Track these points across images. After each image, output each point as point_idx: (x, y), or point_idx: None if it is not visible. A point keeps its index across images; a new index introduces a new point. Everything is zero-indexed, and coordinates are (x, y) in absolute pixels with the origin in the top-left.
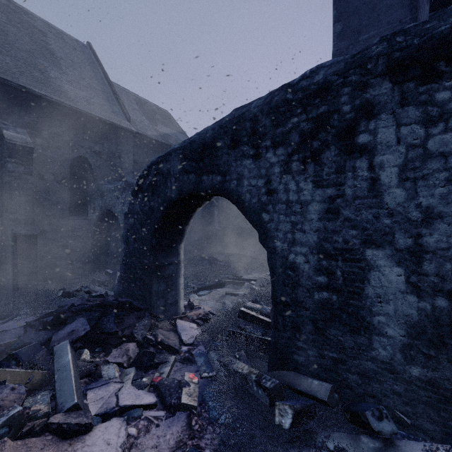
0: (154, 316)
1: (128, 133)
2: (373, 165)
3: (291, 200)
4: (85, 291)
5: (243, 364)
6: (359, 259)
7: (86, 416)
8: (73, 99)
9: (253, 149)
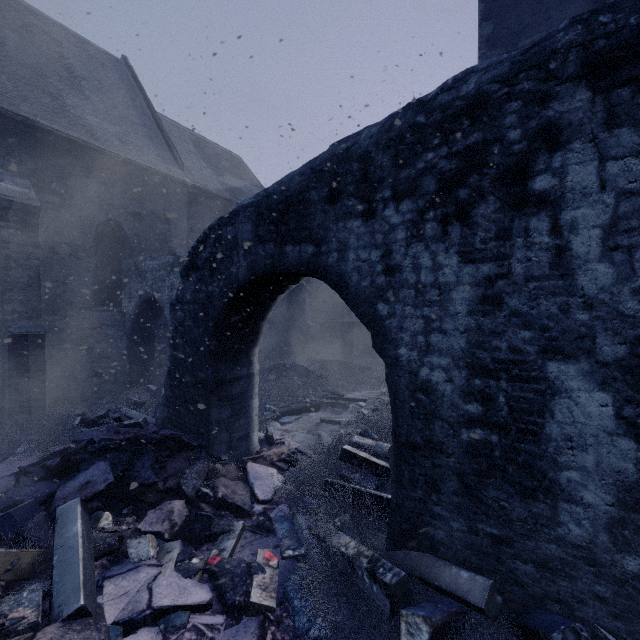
0: (213, 456)
1: (181, 186)
2: (558, 226)
3: (423, 282)
4: (114, 417)
5: (347, 538)
6: (536, 378)
7: (97, 627)
8: (100, 137)
9: (364, 203)
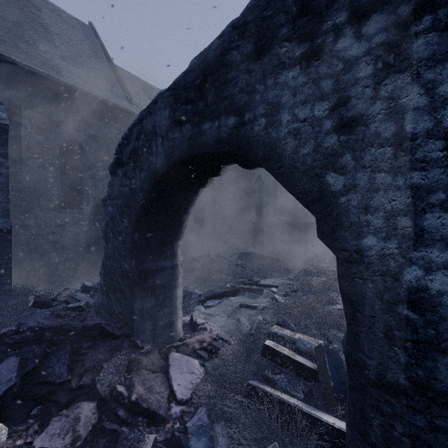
0: (137, 345)
1: (129, 115)
2: None
3: (410, 132)
4: (61, 301)
5: None
6: None
7: None
8: (64, 75)
9: (303, 43)
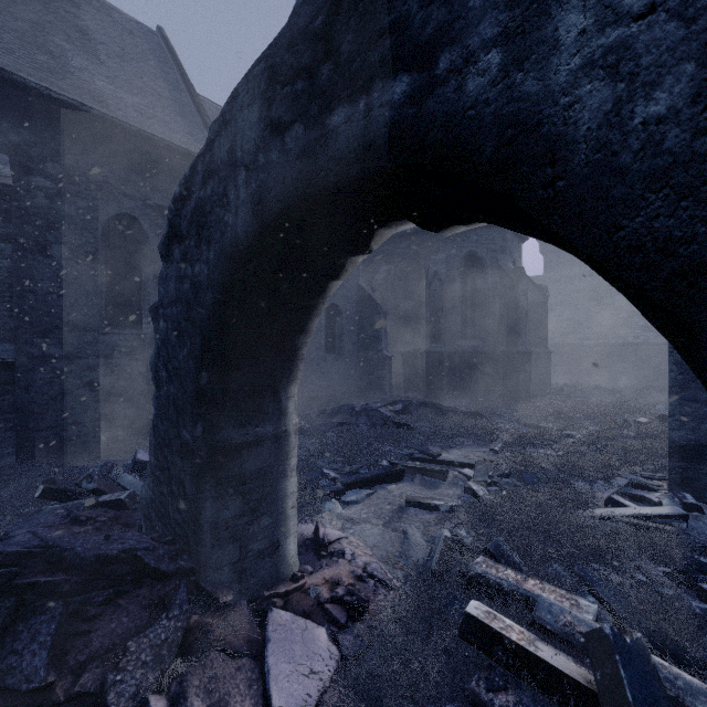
0: (205, 594)
1: None
2: None
3: None
4: (88, 489)
5: None
6: None
7: None
8: (111, 105)
9: None
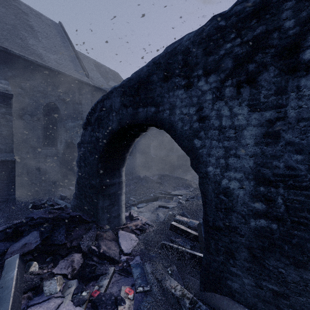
0: (100, 227)
1: (87, 86)
2: None
3: (224, 125)
4: (49, 204)
5: (175, 282)
6: (307, 187)
7: None
8: (46, 60)
9: (185, 79)
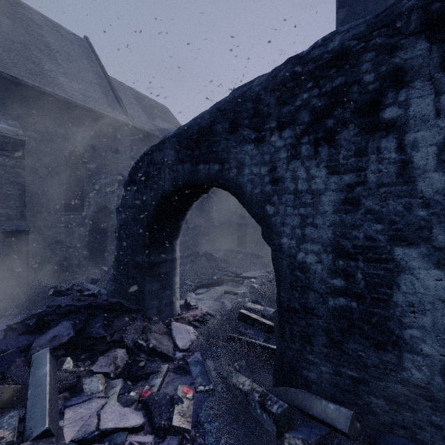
0: (147, 317)
1: (125, 127)
2: (403, 145)
3: (300, 189)
4: (77, 289)
5: (244, 377)
6: (386, 259)
7: None
8: (68, 92)
9: (256, 132)
